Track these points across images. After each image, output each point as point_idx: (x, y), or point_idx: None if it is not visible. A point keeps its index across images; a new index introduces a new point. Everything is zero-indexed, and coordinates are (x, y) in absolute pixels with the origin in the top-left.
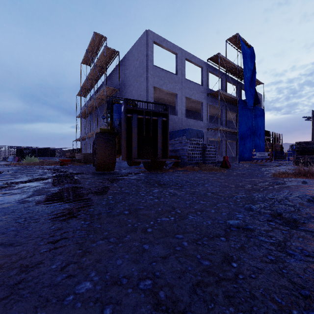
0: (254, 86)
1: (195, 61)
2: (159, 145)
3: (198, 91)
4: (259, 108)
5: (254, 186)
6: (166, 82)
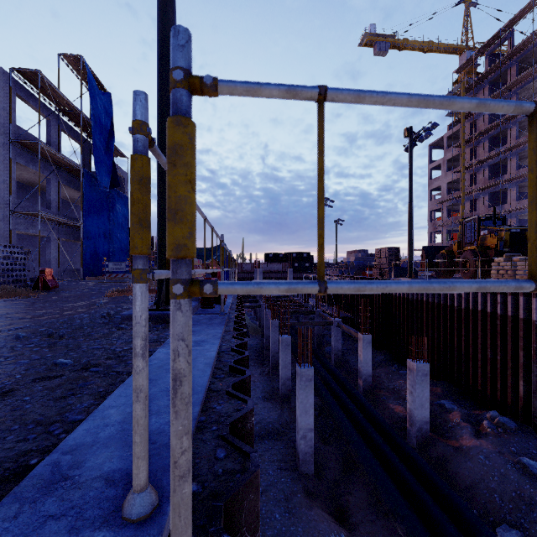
0: (112, 157)
1: None
2: None
3: None
4: (121, 194)
5: (67, 312)
6: None
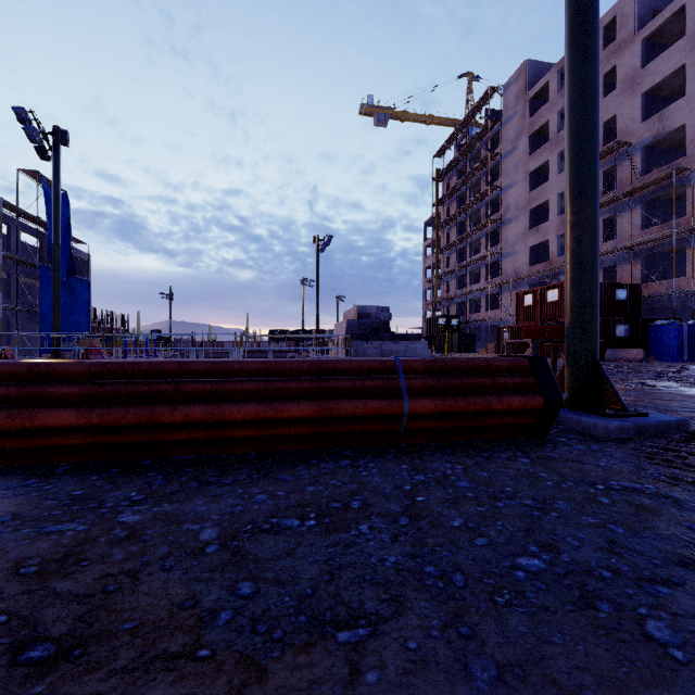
0: (68, 250)
1: None
2: None
3: None
4: (80, 279)
5: None
6: None
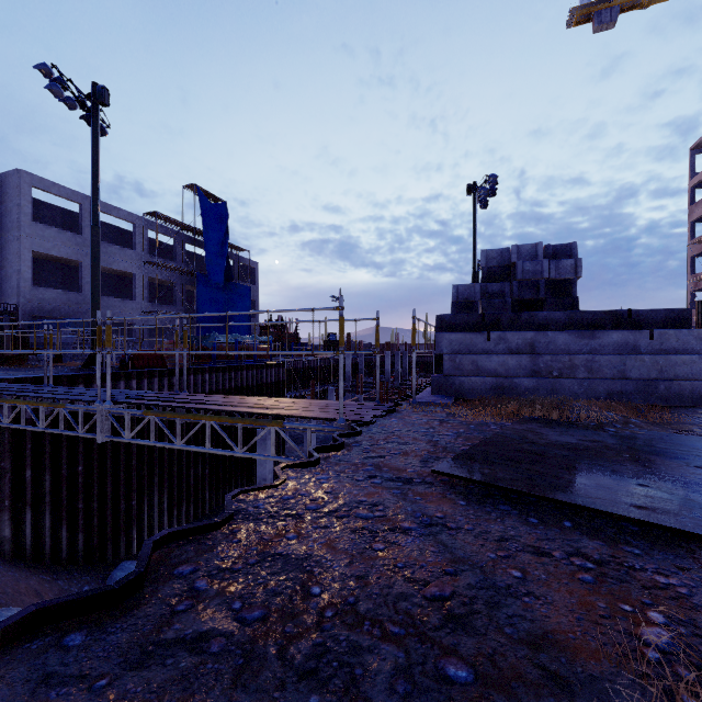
0: (225, 257)
1: (120, 214)
2: (7, 342)
3: (127, 258)
4: (240, 285)
5: None
6: (59, 244)
